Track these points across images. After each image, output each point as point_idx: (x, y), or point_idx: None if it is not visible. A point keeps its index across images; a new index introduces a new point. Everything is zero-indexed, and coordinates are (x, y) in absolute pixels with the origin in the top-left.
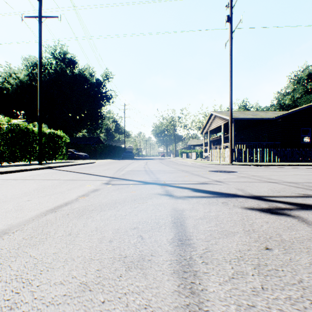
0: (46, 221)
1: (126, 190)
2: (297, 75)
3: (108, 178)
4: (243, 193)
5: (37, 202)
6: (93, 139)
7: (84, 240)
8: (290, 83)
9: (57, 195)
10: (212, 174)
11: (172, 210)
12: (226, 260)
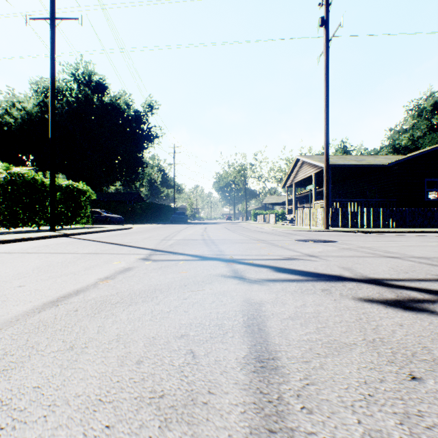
0: (37, 322)
1: (174, 269)
2: (417, 105)
3: (148, 251)
4: (352, 275)
5: (32, 289)
6: (130, 195)
7: (93, 360)
8: (409, 116)
9: (67, 277)
10: (301, 245)
11: (244, 303)
12: (345, 404)
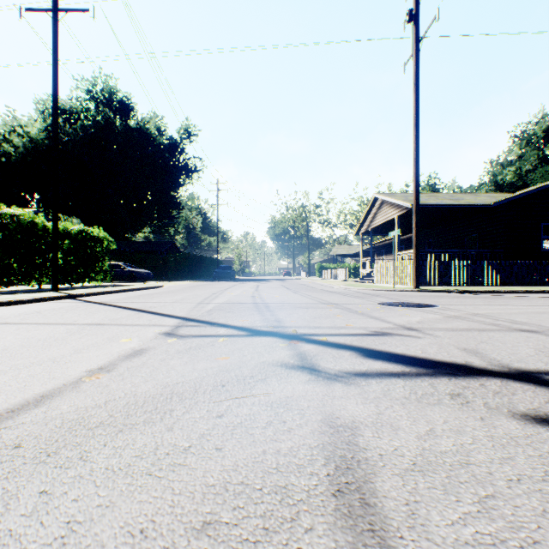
0: None
1: (208, 352)
2: (526, 130)
3: (176, 321)
4: (486, 363)
5: None
6: (162, 244)
7: None
8: (515, 144)
9: (39, 367)
10: (389, 312)
11: (325, 426)
12: None
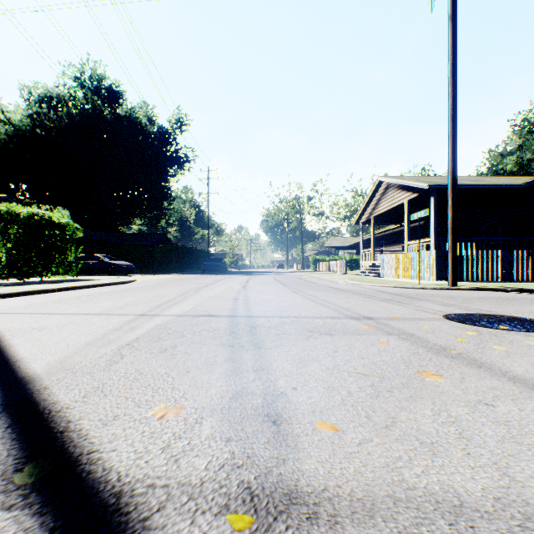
0: None
1: None
2: (527, 118)
3: None
4: None
5: None
6: (152, 236)
7: None
8: (515, 133)
9: None
10: (521, 351)
11: None
12: None
